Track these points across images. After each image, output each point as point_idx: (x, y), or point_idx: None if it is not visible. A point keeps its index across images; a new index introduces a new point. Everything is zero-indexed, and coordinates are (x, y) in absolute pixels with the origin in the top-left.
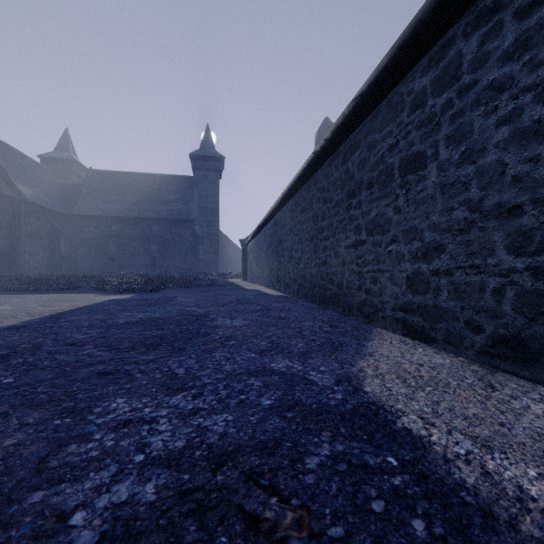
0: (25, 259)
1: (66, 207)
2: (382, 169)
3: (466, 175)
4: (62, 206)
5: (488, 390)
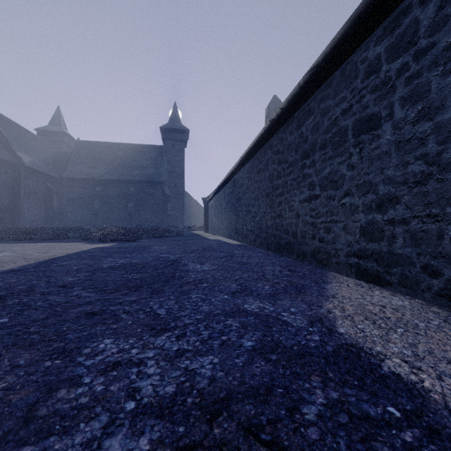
0: (25, 214)
1: (58, 172)
2: (335, 131)
3: (422, 131)
4: (55, 171)
5: None
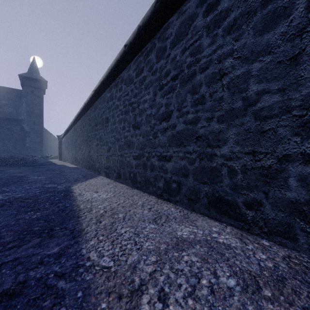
0: None
1: None
2: (102, 119)
3: (114, 128)
4: None
5: (106, 185)
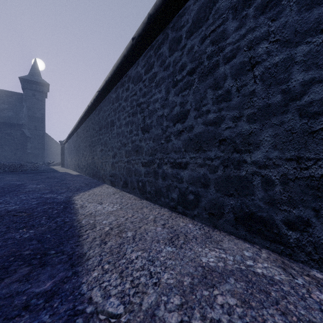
0: None
1: None
2: (107, 122)
3: (120, 132)
4: None
5: (111, 195)
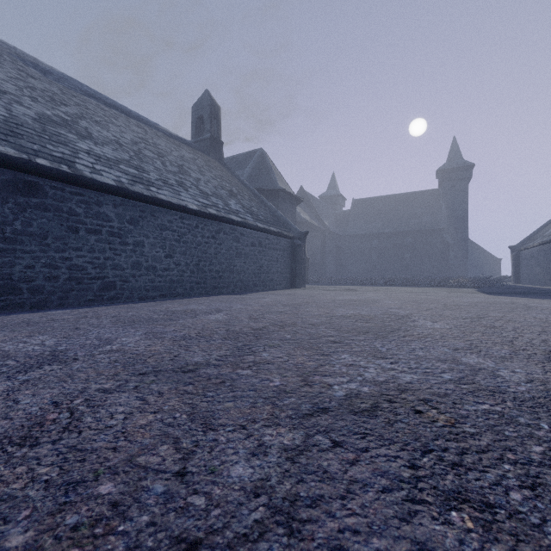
0: (327, 268)
1: (341, 230)
2: None
3: None
4: (338, 230)
5: None
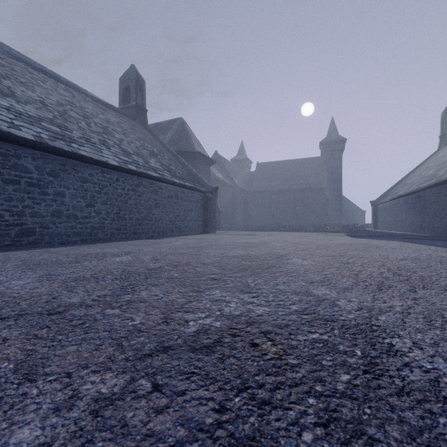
0: (237, 217)
1: (247, 187)
2: None
3: None
4: (246, 187)
5: None
